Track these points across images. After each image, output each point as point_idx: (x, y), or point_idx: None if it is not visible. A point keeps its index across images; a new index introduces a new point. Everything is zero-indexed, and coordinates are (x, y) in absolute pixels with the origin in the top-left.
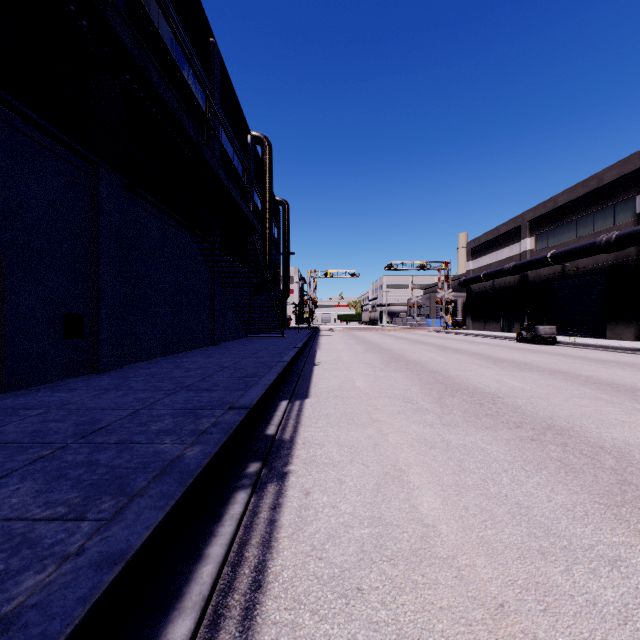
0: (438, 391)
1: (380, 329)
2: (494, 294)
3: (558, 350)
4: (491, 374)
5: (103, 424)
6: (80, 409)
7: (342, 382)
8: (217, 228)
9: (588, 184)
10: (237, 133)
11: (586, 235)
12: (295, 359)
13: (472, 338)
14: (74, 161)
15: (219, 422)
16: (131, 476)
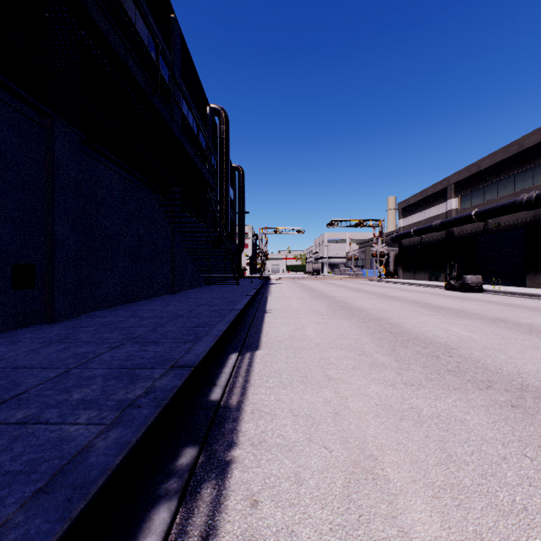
0: (389, 341)
1: (323, 278)
2: (422, 248)
3: (486, 297)
4: (435, 322)
5: (19, 390)
6: (6, 368)
7: (292, 331)
8: (175, 185)
9: (509, 149)
10: (197, 104)
11: (507, 195)
12: (247, 306)
13: (404, 286)
14: (26, 112)
15: (154, 388)
16: (2, 492)
